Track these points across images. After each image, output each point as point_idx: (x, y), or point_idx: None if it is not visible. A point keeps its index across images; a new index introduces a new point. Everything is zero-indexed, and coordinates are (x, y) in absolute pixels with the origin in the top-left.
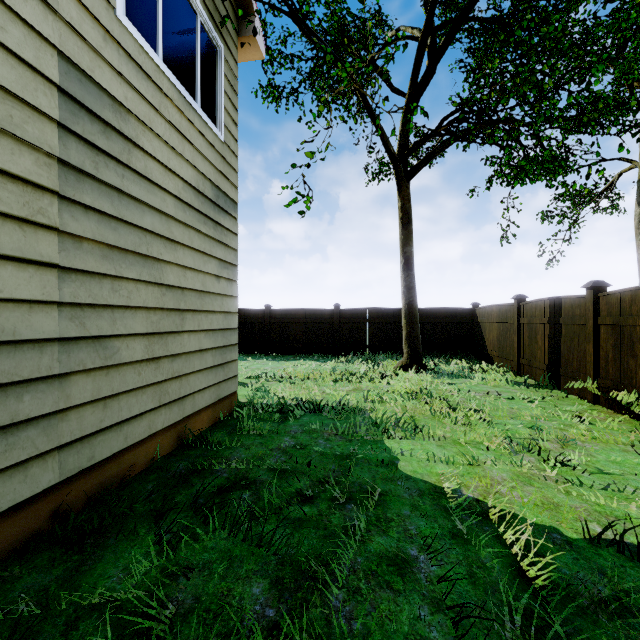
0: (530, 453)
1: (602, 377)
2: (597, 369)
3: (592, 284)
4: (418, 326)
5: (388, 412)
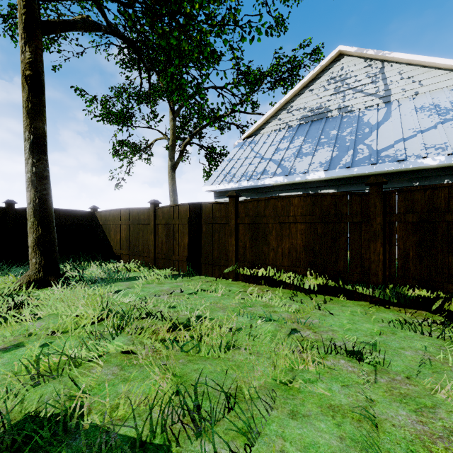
0: (328, 354)
1: (241, 261)
2: (237, 255)
3: (236, 193)
4: (54, 227)
5: (141, 392)
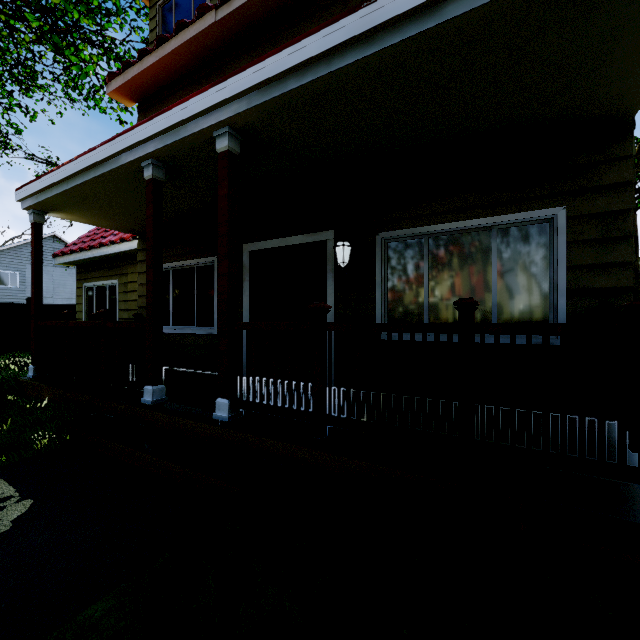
0: None
1: None
2: None
3: None
4: None
5: None
